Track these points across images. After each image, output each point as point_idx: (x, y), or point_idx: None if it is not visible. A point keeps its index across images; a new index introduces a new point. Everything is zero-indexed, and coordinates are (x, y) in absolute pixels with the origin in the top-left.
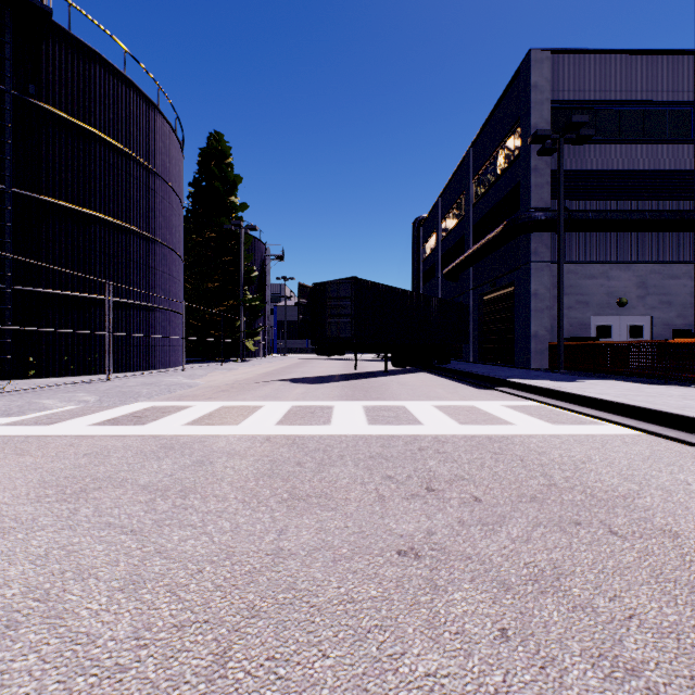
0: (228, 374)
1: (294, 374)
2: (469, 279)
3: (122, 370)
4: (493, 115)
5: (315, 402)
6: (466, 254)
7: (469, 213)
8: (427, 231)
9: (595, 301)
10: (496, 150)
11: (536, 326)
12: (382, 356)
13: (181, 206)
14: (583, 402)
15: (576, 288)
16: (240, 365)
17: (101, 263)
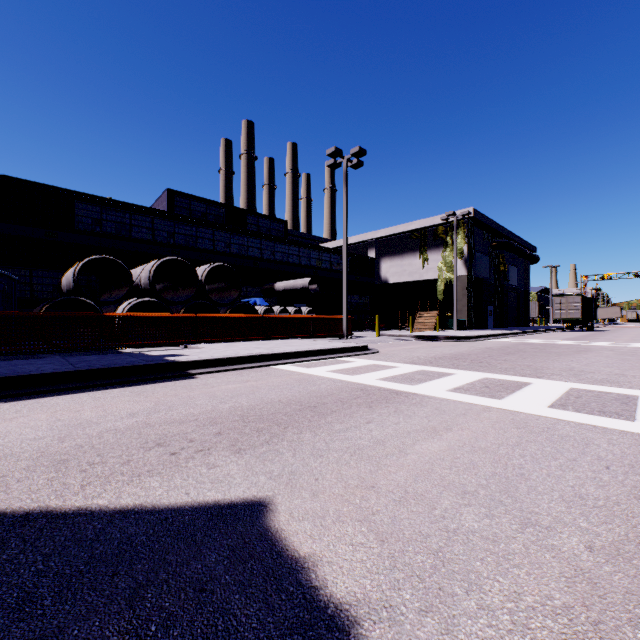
0: None
1: None
2: None
3: None
4: None
5: (461, 398)
6: None
7: None
8: None
9: None
10: None
11: None
12: None
13: None
14: (292, 356)
15: None
16: None
17: None
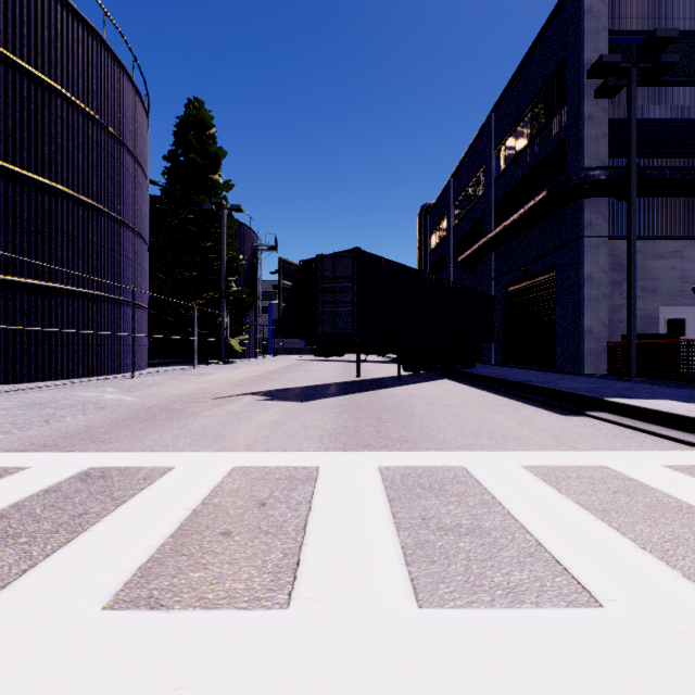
0: (190, 382)
1: (278, 382)
2: (491, 267)
3: (43, 378)
4: (524, 66)
5: (283, 454)
6: (490, 235)
7: (491, 189)
8: (435, 219)
9: (665, 288)
10: (529, 107)
11: (591, 319)
12: (386, 357)
13: (144, 174)
14: None
15: (640, 271)
16: (218, 368)
17: (8, 231)
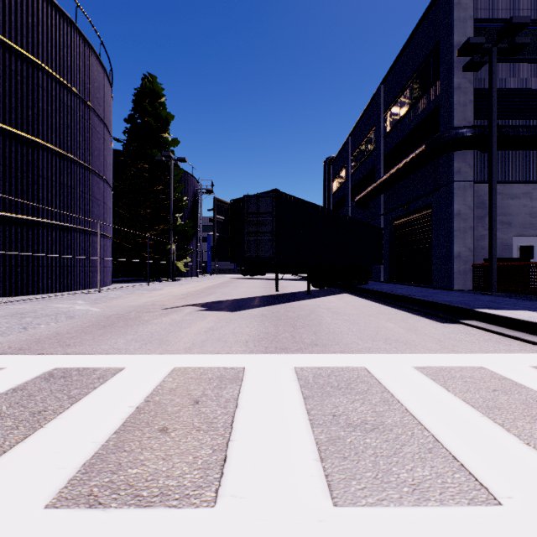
0: (144, 295)
1: (213, 295)
2: (380, 205)
3: (27, 293)
4: (406, 48)
5: (215, 356)
6: (380, 180)
7: (380, 145)
8: (336, 168)
9: (518, 221)
10: (410, 80)
11: (460, 246)
12: (298, 276)
13: (108, 132)
14: None
15: (498, 208)
16: (167, 285)
17: None
